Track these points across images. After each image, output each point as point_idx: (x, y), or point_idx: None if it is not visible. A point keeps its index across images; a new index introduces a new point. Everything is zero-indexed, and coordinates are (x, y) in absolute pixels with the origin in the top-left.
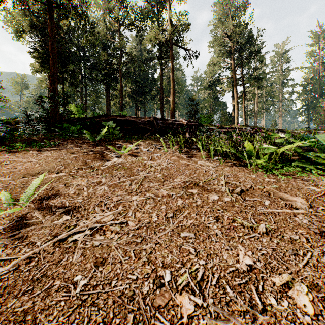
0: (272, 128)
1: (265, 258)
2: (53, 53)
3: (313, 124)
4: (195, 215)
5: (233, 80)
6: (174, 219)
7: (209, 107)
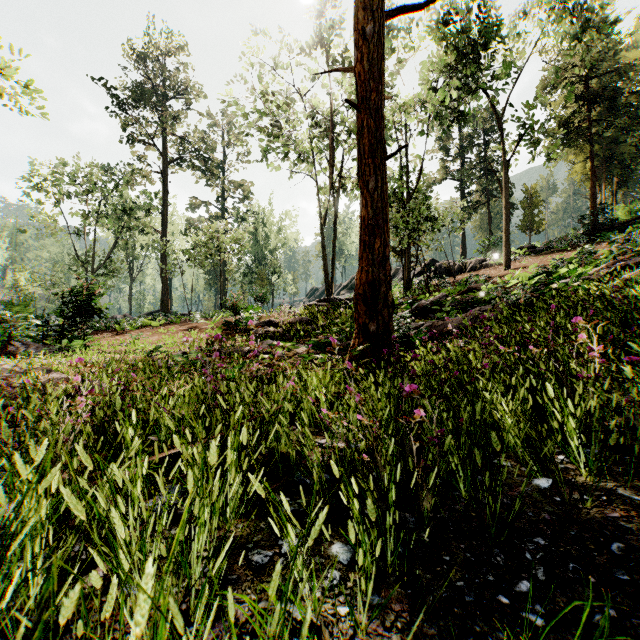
0: None
1: None
2: (592, 176)
3: None
4: None
5: None
6: None
7: None
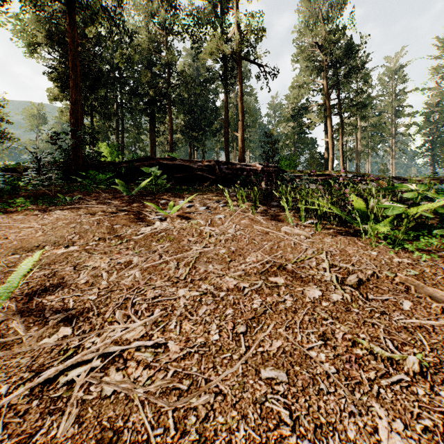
0: (382, 174)
1: (433, 438)
2: (74, 71)
3: (440, 168)
4: (285, 330)
5: (326, 108)
6: (248, 338)
7: (292, 146)
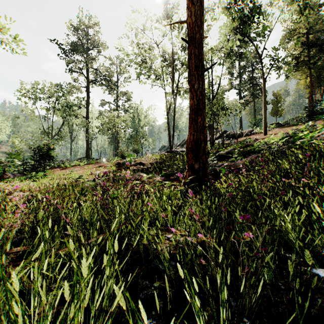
0: None
1: None
2: (310, 85)
3: None
4: None
5: None
6: None
7: None
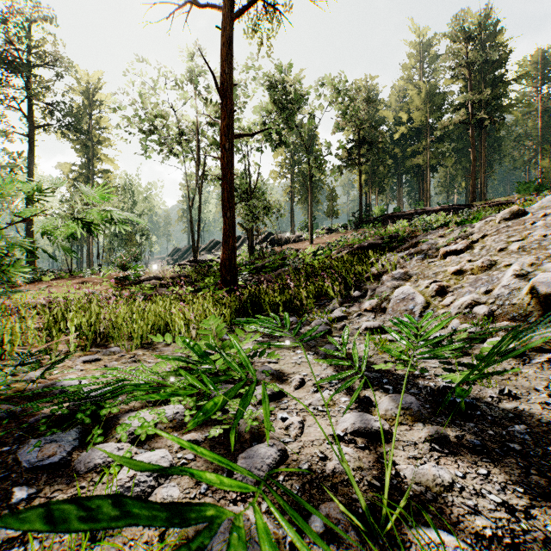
0: None
1: None
2: (360, 189)
3: None
4: None
5: None
6: None
7: None
